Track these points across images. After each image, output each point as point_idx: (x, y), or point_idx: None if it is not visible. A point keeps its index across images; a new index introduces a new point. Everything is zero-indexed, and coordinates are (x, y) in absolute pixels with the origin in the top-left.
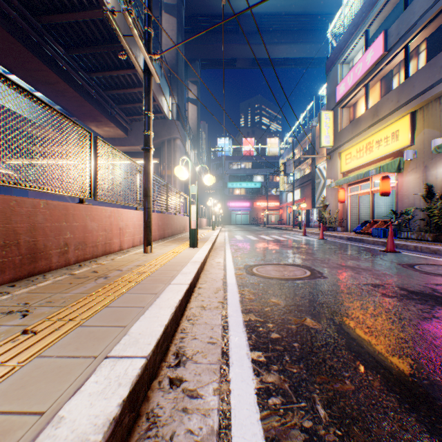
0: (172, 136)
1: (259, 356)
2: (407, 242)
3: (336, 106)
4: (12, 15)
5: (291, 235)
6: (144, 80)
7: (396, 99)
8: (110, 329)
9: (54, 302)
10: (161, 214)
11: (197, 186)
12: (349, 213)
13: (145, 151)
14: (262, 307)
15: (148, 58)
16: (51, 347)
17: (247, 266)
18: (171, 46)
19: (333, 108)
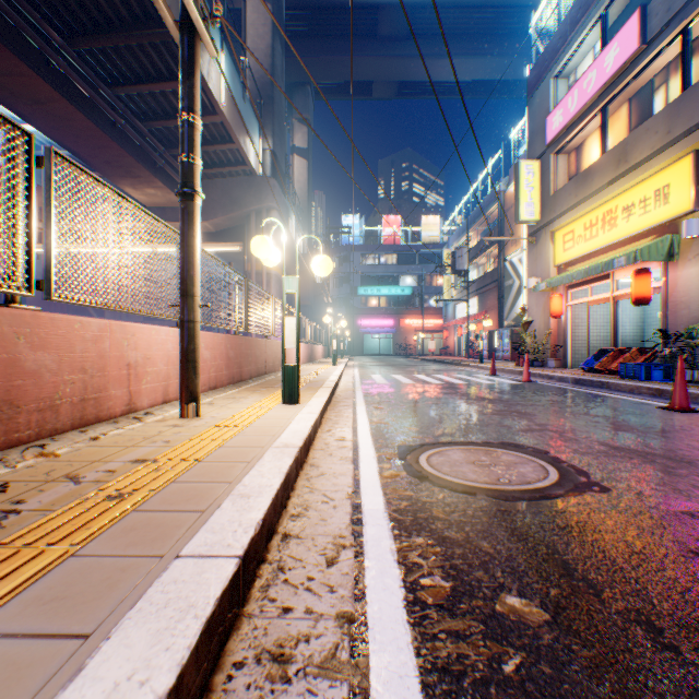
0: (263, 204)
1: None
2: None
3: (546, 150)
4: None
5: (469, 373)
6: (181, 45)
7: (664, 127)
8: None
9: None
10: (233, 336)
11: (297, 279)
12: (569, 335)
13: (182, 198)
14: (490, 654)
15: None
16: None
17: (405, 451)
18: (262, 52)
19: (541, 155)
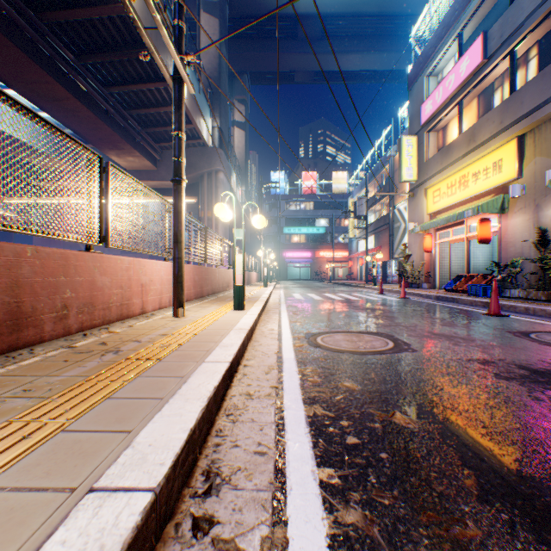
0: (213, 168)
1: (330, 475)
2: (514, 302)
3: (421, 129)
4: (5, 10)
5: (364, 293)
6: (174, 90)
7: (498, 119)
8: (107, 436)
9: (35, 390)
10: (197, 266)
11: (243, 230)
12: (437, 265)
13: (175, 183)
14: (331, 395)
15: (179, 59)
16: (8, 469)
17: (309, 335)
18: (212, 54)
19: (418, 133)
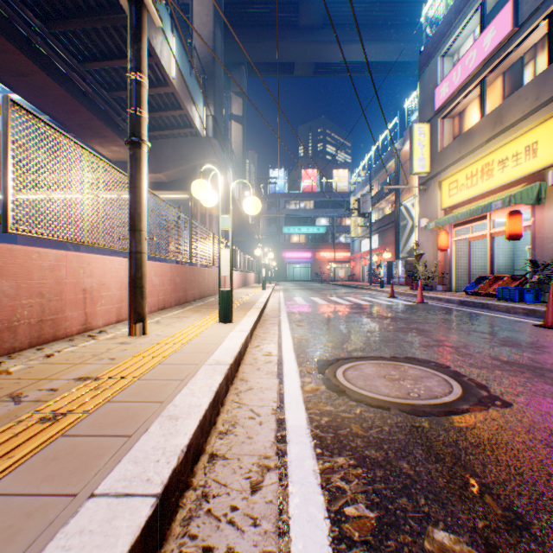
0: (206, 160)
1: None
2: None
3: (435, 115)
4: None
5: (373, 296)
6: (130, 14)
7: (533, 95)
8: None
9: None
10: (179, 266)
11: (231, 217)
12: (453, 265)
13: (131, 146)
14: None
15: None
16: None
17: (324, 365)
18: (206, 37)
19: (430, 120)
